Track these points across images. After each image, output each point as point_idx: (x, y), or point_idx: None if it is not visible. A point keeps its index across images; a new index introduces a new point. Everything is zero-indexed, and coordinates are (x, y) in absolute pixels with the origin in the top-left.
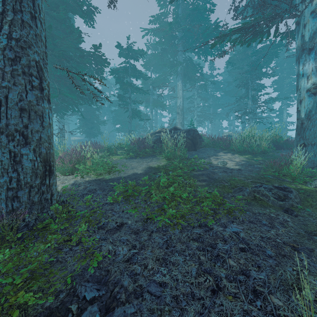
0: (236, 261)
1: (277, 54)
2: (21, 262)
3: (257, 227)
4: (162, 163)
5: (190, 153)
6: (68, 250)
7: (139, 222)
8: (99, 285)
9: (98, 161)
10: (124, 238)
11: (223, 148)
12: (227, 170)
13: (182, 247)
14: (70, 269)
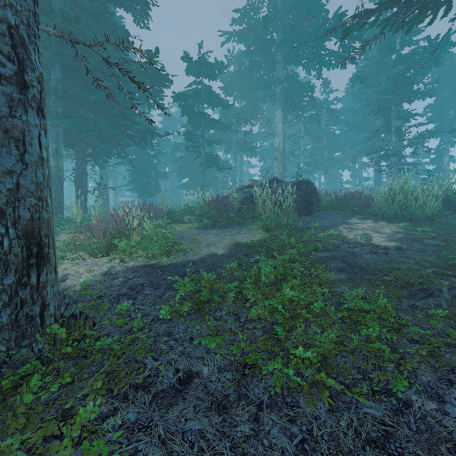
0: None
1: (438, 59)
2: None
3: None
4: (258, 236)
5: (302, 219)
6: None
7: (226, 373)
8: None
9: (150, 234)
10: (192, 428)
11: (357, 212)
12: (376, 250)
13: None
14: None
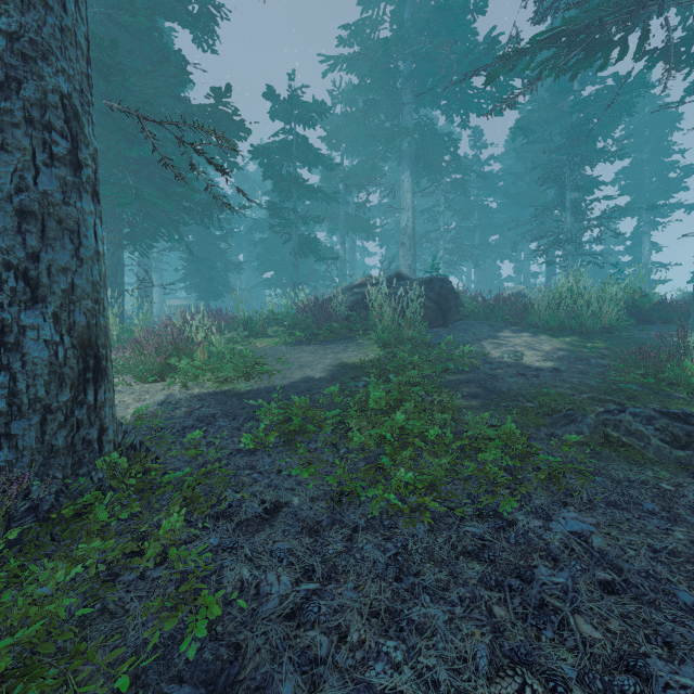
0: (597, 624)
1: (631, 106)
2: (1, 618)
3: (634, 519)
4: (371, 354)
5: (434, 332)
6: (133, 580)
7: (320, 502)
8: (210, 693)
9: (222, 350)
10: (281, 547)
11: (511, 322)
12: (526, 372)
13: (438, 578)
14: (134, 638)
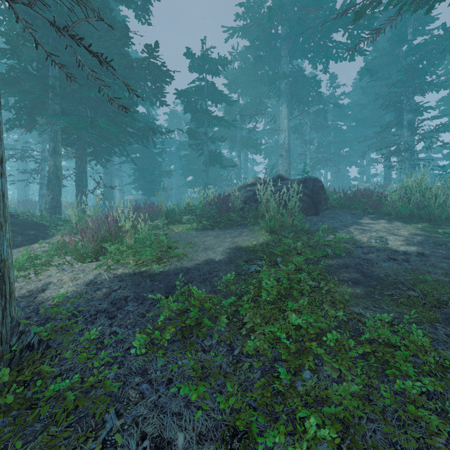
0: None
1: None
2: None
3: None
4: (260, 239)
5: (308, 220)
6: None
7: (208, 446)
8: None
9: (143, 237)
10: None
11: (368, 211)
12: (395, 257)
13: None
14: None
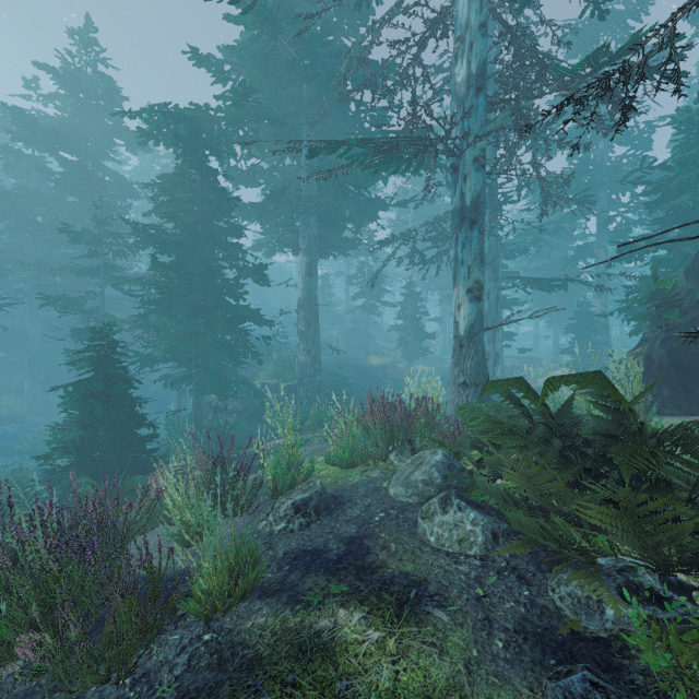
0: None
1: None
2: None
3: None
4: None
5: None
6: None
7: None
8: None
9: None
10: None
11: None
12: None
13: None
14: None
